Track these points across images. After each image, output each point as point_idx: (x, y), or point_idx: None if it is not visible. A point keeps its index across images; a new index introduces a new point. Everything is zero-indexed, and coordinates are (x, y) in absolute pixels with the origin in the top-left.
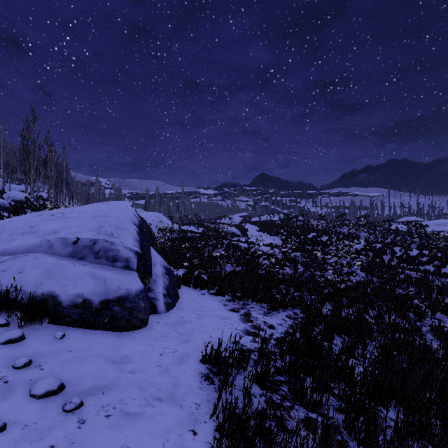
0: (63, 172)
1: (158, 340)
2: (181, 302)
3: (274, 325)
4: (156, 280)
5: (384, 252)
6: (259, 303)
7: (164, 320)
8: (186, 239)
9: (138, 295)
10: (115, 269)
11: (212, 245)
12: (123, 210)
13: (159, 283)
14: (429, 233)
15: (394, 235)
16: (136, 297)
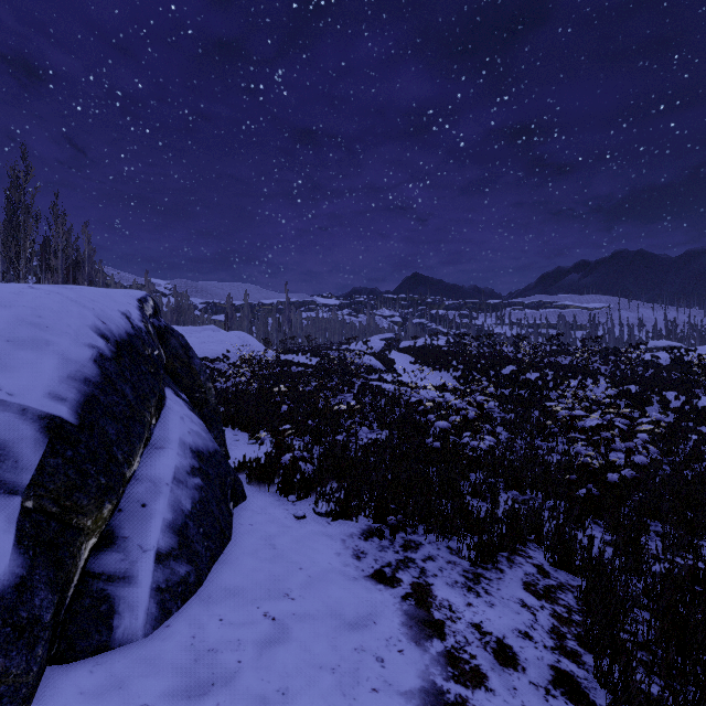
0: (84, 264)
1: None
2: (231, 557)
3: (512, 644)
4: (147, 500)
5: (647, 400)
6: (443, 537)
7: (113, 700)
8: (288, 376)
9: None
10: None
11: (333, 387)
12: (84, 297)
13: (153, 510)
14: None
15: (654, 370)
16: None
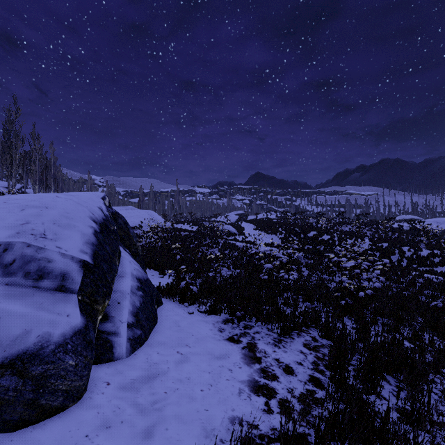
0: (51, 168)
1: (89, 444)
2: (158, 329)
3: (292, 366)
4: (120, 301)
5: (392, 252)
6: (265, 323)
7: (119, 377)
8: (179, 238)
9: (64, 345)
10: (34, 293)
11: (206, 244)
12: (81, 200)
13: (123, 305)
14: (440, 231)
15: (398, 234)
16: (60, 348)
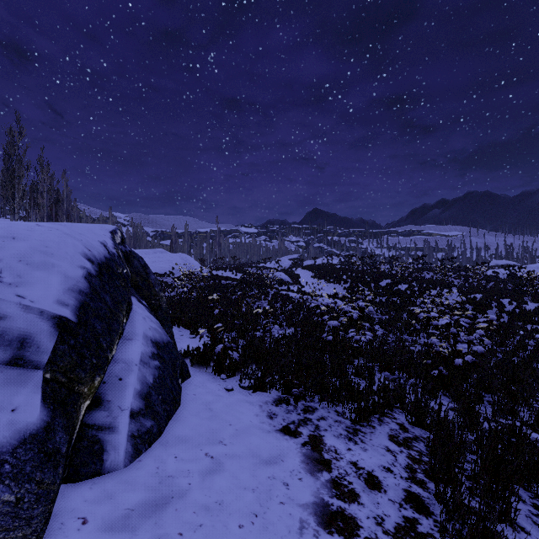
0: (63, 202)
1: None
2: (181, 416)
3: (378, 475)
4: (122, 376)
5: (488, 305)
6: (332, 404)
7: (107, 505)
8: (219, 287)
9: None
10: None
11: (253, 296)
12: (74, 232)
13: (127, 382)
14: None
15: (494, 282)
16: None
